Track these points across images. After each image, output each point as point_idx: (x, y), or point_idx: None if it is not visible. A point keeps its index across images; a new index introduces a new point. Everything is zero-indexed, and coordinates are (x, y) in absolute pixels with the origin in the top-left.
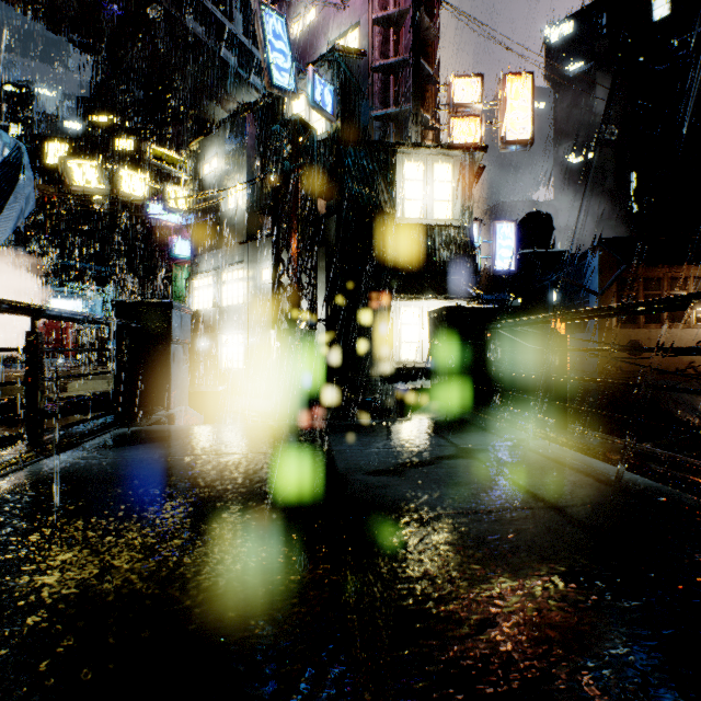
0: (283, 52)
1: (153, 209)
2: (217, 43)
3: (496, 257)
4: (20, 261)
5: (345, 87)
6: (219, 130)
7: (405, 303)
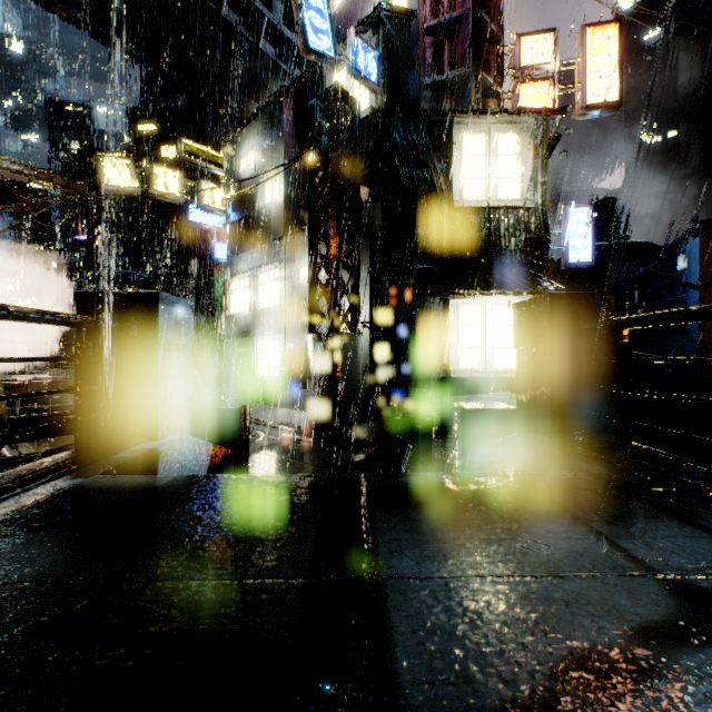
0: (320, 10)
1: (195, 213)
2: (256, 34)
3: (569, 248)
4: (71, 269)
5: (392, 53)
6: (255, 121)
7: (464, 301)
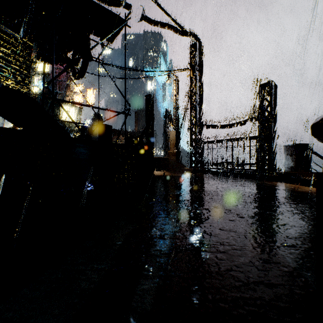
0: None
1: None
2: None
3: None
4: None
5: (45, 82)
6: None
7: None
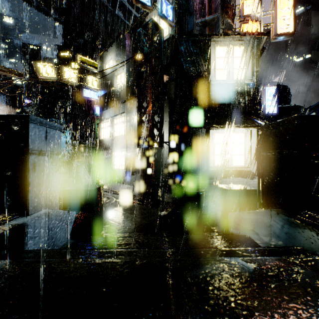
0: None
1: (86, 93)
2: (114, 7)
3: (265, 106)
4: None
5: (179, 6)
6: (113, 45)
7: (217, 131)
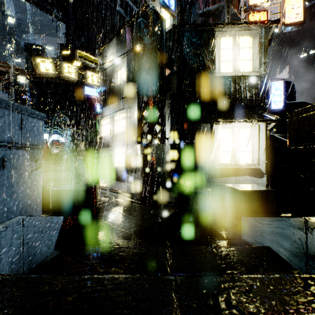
0: None
1: (87, 90)
2: (115, 3)
3: (271, 102)
4: None
5: None
6: (113, 40)
7: (222, 126)
